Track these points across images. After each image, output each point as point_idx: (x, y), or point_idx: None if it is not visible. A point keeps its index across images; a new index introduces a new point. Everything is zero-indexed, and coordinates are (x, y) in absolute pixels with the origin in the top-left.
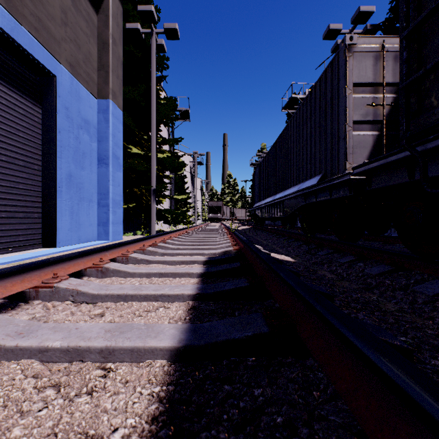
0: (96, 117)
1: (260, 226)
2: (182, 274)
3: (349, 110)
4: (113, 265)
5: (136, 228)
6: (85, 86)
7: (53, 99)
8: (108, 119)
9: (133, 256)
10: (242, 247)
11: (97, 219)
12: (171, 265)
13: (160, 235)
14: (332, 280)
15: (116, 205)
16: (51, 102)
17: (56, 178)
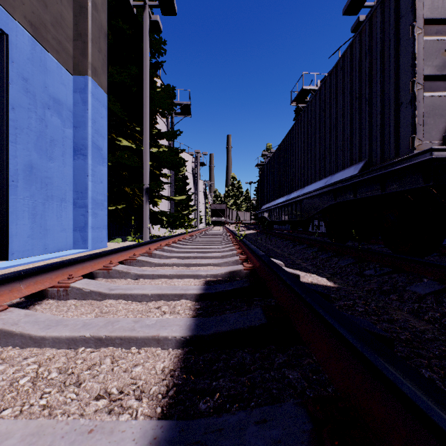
0: (71, 97)
1: (268, 230)
2: (144, 339)
3: (418, 59)
4: (5, 319)
5: (130, 233)
6: (54, 56)
7: (3, 64)
8: (86, 99)
9: (76, 287)
10: (257, 265)
11: (73, 223)
12: (141, 301)
13: (144, 244)
14: (440, 342)
15: (97, 206)
16: (0, 68)
17: (7, 168)
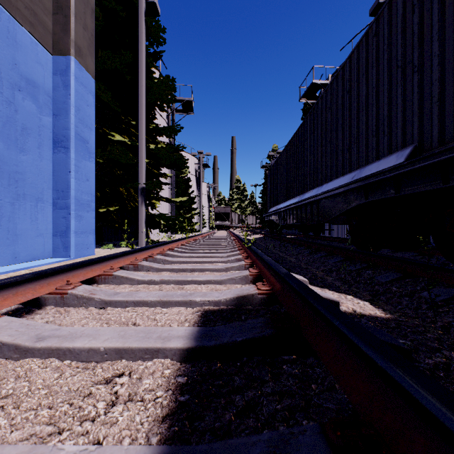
0: (50, 80)
1: (277, 235)
2: None
3: None
4: None
5: (127, 238)
6: (28, 28)
7: None
8: (68, 83)
9: None
10: (277, 288)
11: (53, 227)
12: (87, 360)
13: (129, 253)
14: None
15: (82, 207)
16: None
17: None
